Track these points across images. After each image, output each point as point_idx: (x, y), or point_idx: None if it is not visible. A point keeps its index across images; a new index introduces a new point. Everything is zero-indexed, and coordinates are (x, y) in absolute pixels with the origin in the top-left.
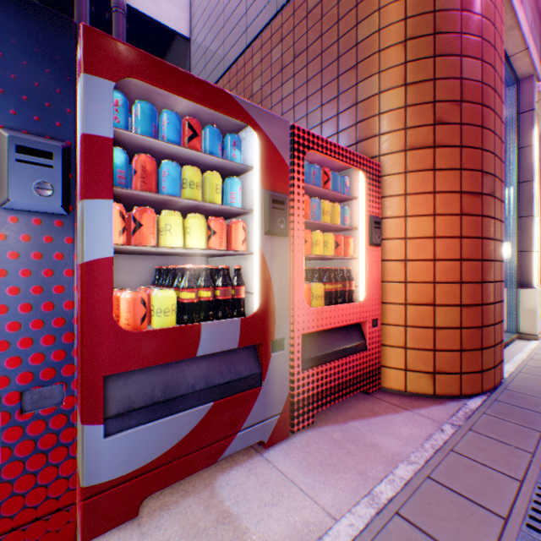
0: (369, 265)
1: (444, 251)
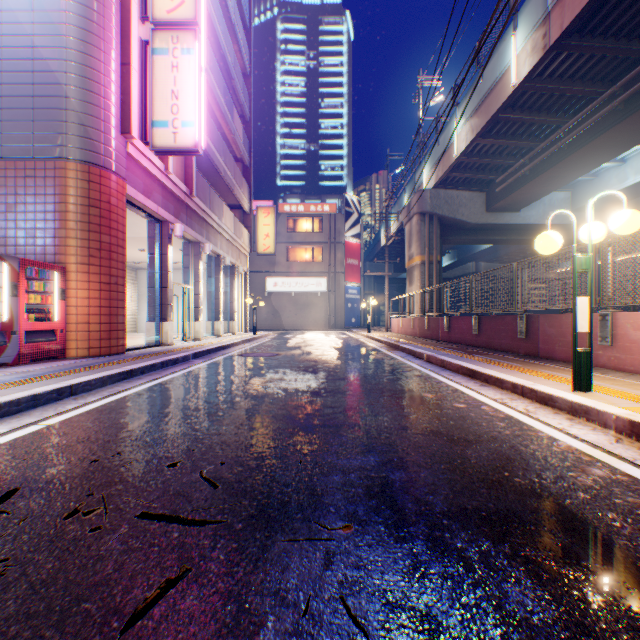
0: (61, 308)
1: (95, 303)
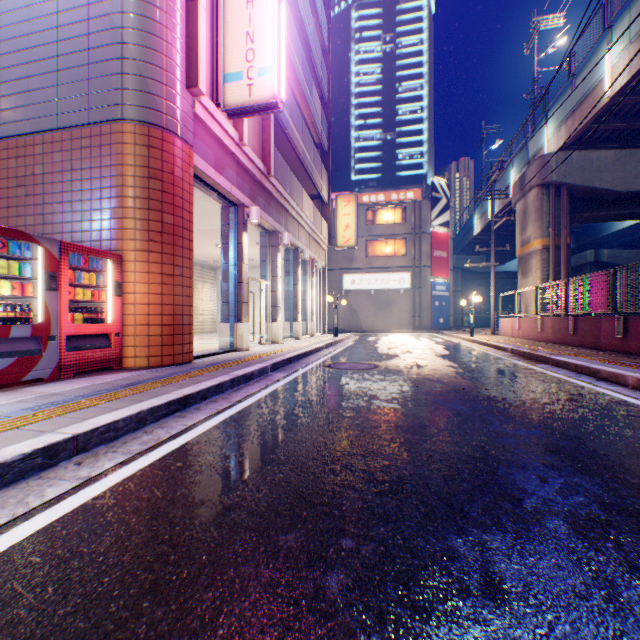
0: (115, 305)
1: (155, 300)
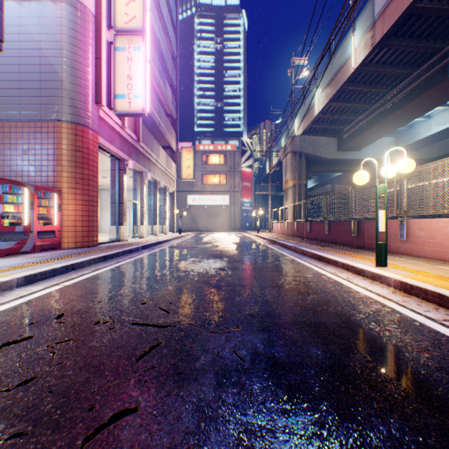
0: (58, 216)
1: (79, 213)
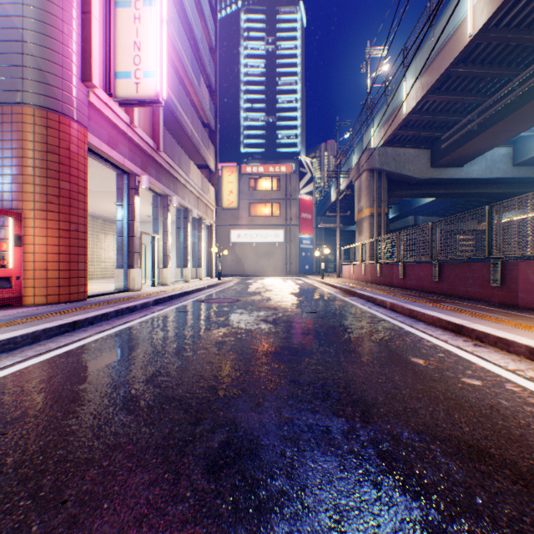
0: (16, 254)
1: (53, 250)
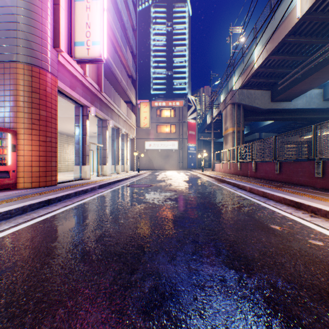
0: (12, 156)
1: (36, 154)
